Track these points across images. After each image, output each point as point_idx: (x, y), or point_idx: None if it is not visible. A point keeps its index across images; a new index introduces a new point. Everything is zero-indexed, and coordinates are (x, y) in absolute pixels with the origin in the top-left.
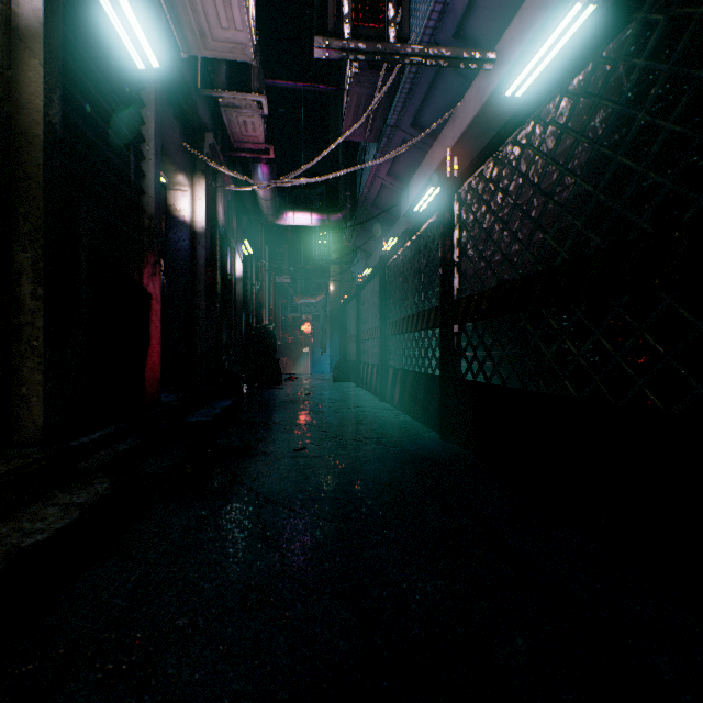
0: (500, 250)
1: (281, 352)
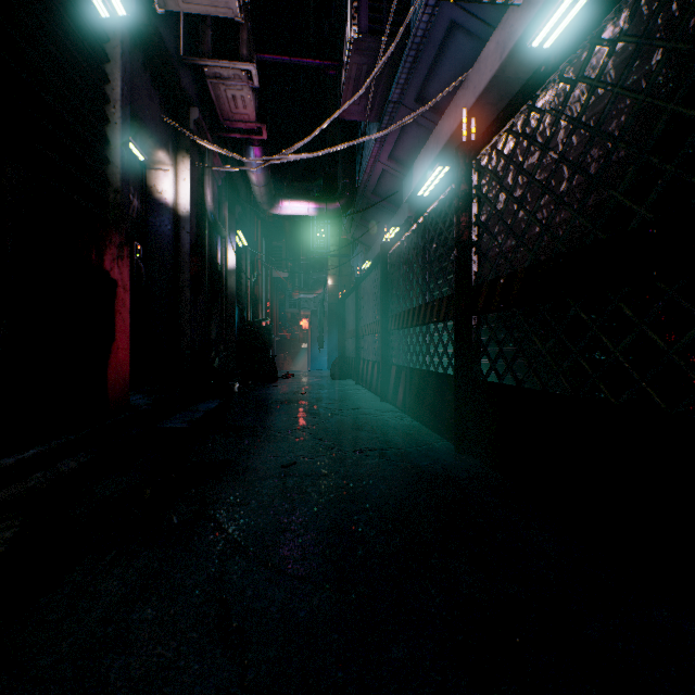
0: (538, 220)
1: (280, 348)
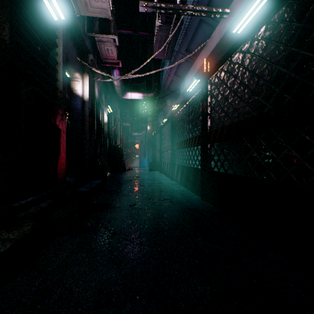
0: (232, 106)
1: (126, 157)
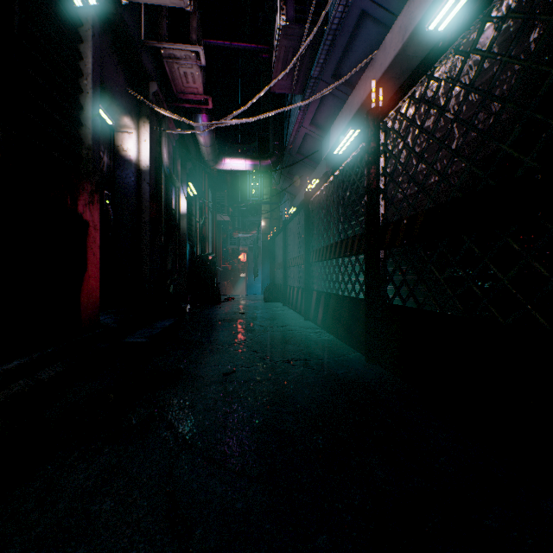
0: (436, 171)
1: (223, 276)
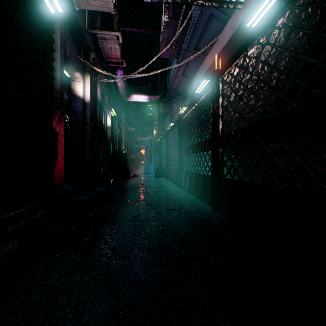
0: (248, 106)
1: (131, 163)
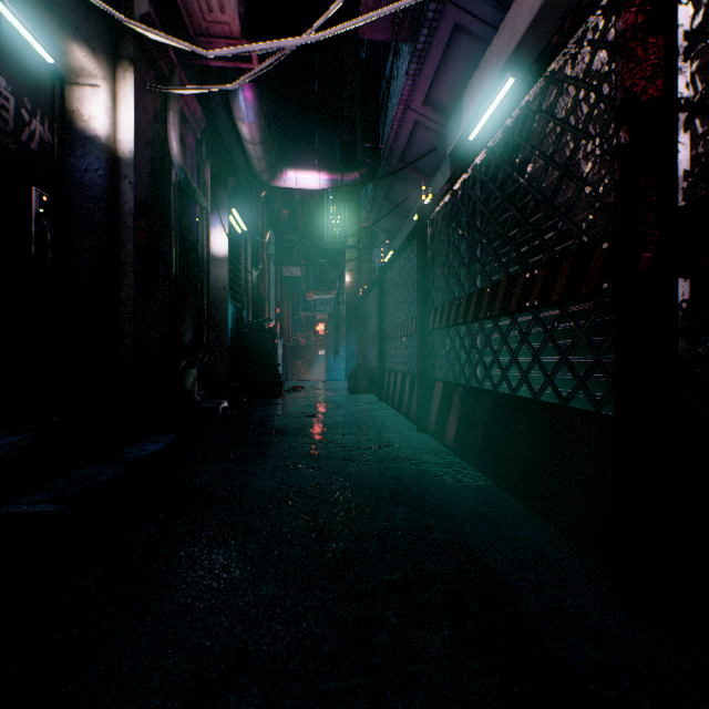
0: None
1: (296, 355)
